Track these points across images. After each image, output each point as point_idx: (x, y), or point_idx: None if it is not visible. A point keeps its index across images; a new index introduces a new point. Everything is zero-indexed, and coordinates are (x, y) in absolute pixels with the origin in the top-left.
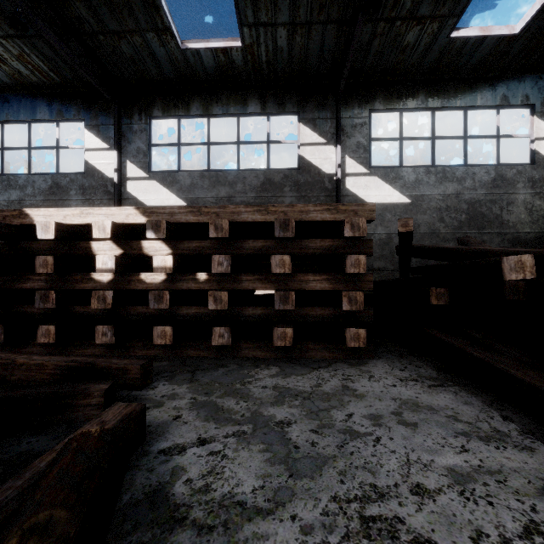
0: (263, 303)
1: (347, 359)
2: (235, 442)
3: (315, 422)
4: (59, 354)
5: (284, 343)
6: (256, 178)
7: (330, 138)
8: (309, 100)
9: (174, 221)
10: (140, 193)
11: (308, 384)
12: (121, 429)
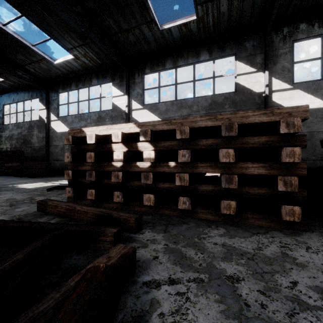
0: (212, 182)
1: (281, 229)
2: (195, 287)
3: (261, 284)
4: (95, 207)
5: (229, 212)
6: (205, 102)
7: (259, 67)
8: (243, 44)
9: (155, 129)
10: (139, 117)
11: (250, 246)
12: (119, 265)
